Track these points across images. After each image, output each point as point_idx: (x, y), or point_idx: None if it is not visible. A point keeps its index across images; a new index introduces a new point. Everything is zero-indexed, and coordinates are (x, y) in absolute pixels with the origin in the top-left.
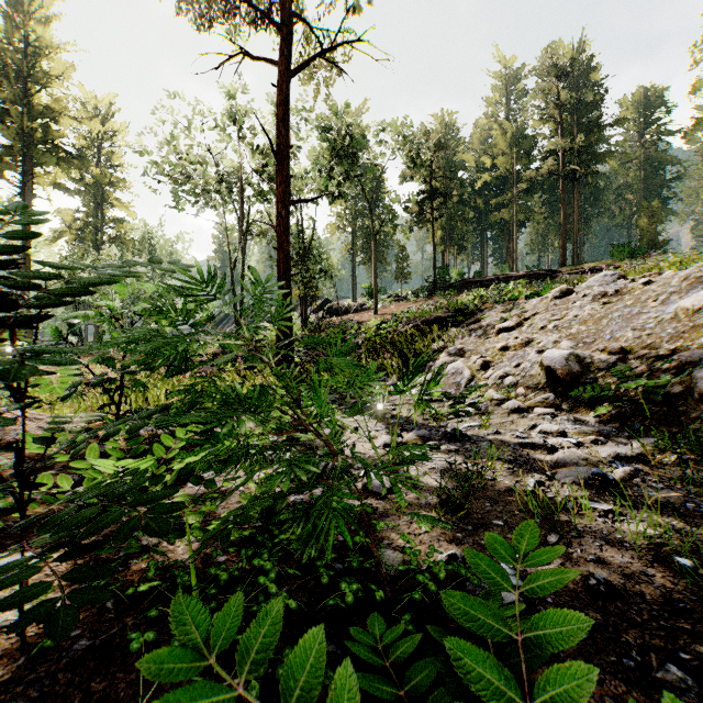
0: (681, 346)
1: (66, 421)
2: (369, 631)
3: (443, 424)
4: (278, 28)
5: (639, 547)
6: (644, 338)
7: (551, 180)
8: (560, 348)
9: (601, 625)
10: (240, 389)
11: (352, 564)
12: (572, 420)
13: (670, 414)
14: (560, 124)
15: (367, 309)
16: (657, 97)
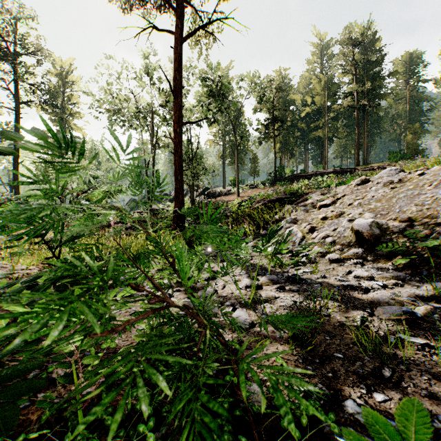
0: None
1: None
2: None
3: (285, 270)
4: (174, 9)
5: None
6: (424, 211)
7: (350, 111)
8: (365, 218)
9: None
10: (92, 262)
11: (223, 405)
12: (376, 267)
13: None
14: (356, 75)
15: (232, 193)
16: (417, 58)
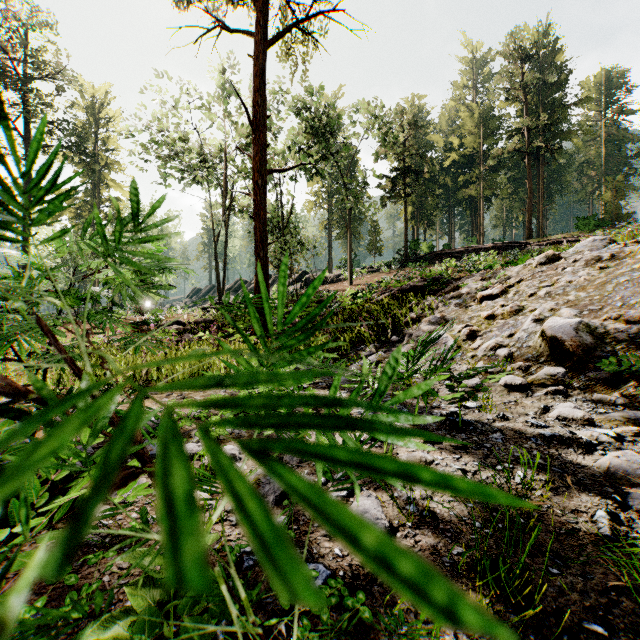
0: None
1: None
2: None
3: (435, 404)
4: None
5: None
6: None
7: (517, 158)
8: (563, 316)
9: None
10: None
11: None
12: (591, 401)
13: None
14: (526, 104)
15: (342, 280)
16: (618, 78)
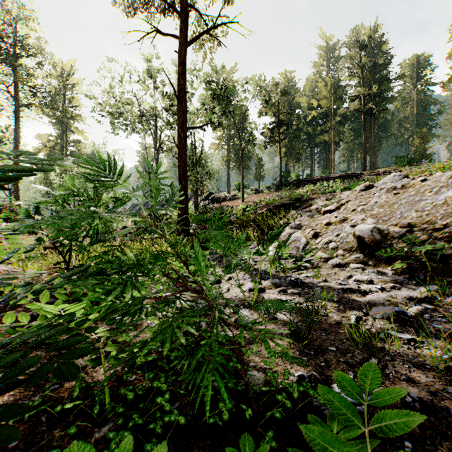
0: (450, 222)
1: (14, 277)
2: (241, 450)
3: (288, 275)
4: (179, 14)
5: (437, 369)
6: (424, 217)
7: (356, 115)
8: (367, 224)
9: (420, 437)
10: (133, 257)
11: (227, 384)
12: (376, 272)
13: (444, 269)
14: (362, 78)
15: (237, 198)
16: (425, 61)
